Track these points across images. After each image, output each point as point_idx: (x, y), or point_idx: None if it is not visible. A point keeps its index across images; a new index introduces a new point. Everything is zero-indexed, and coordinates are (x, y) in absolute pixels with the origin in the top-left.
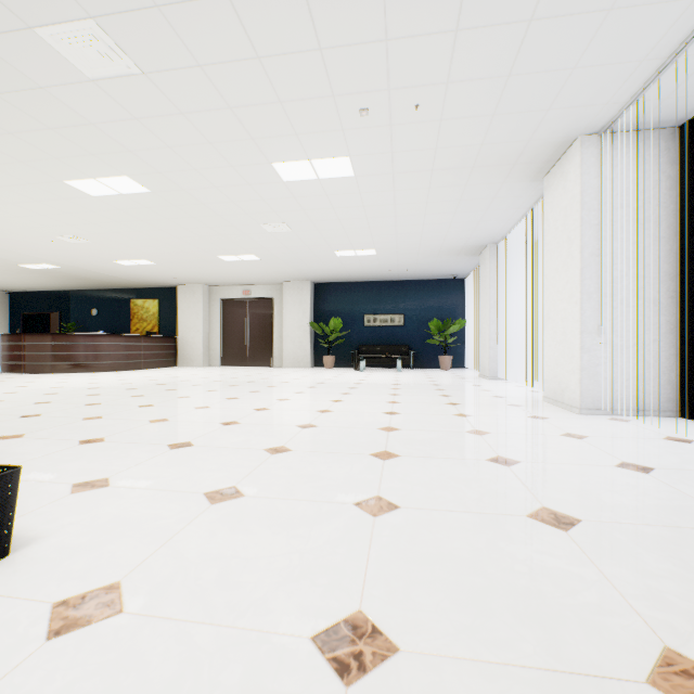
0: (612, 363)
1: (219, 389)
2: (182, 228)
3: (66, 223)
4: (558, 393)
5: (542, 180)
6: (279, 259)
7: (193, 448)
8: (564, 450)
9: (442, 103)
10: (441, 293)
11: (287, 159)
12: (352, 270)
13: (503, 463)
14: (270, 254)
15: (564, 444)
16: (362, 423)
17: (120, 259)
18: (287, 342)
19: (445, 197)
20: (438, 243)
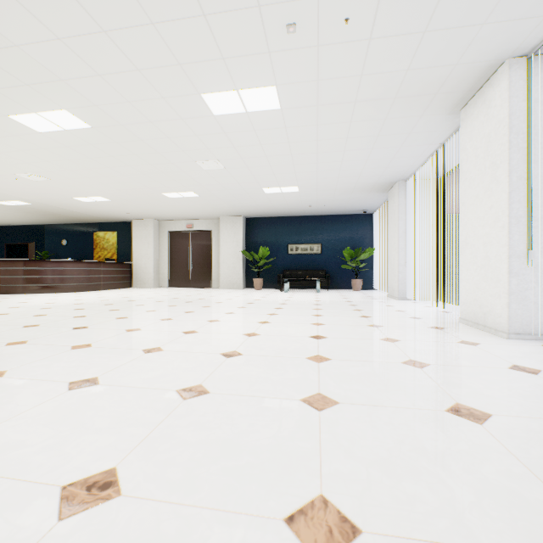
0: (541, 288)
1: (158, 310)
2: (127, 165)
3: (23, 161)
4: (480, 316)
5: (459, 113)
6: (215, 196)
7: (95, 388)
8: (531, 393)
9: (374, 15)
10: (353, 226)
11: (216, 90)
12: (278, 206)
13: (471, 417)
14: (207, 191)
15: (523, 382)
16: (289, 350)
17: (79, 196)
18: (223, 267)
19: (364, 133)
20: (353, 180)
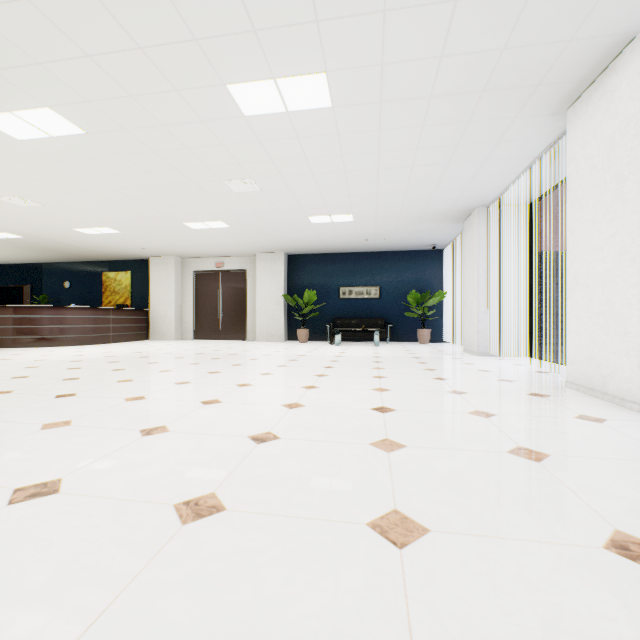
0: None
1: (174, 369)
2: (137, 186)
3: (5, 180)
4: (597, 379)
5: (565, 113)
6: (249, 227)
7: (50, 500)
8: None
9: None
10: (419, 264)
11: (246, 78)
12: (327, 240)
13: None
14: (239, 220)
15: None
16: (346, 431)
17: (81, 227)
18: (261, 315)
19: (439, 141)
20: (422, 206)
